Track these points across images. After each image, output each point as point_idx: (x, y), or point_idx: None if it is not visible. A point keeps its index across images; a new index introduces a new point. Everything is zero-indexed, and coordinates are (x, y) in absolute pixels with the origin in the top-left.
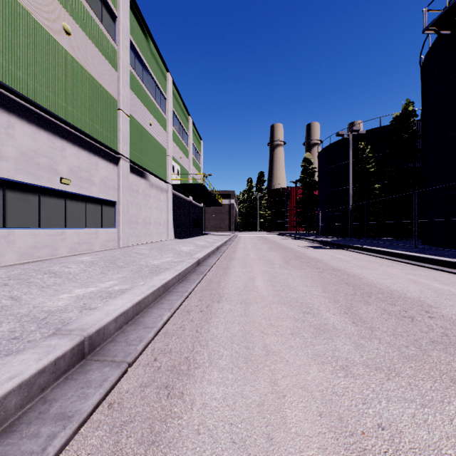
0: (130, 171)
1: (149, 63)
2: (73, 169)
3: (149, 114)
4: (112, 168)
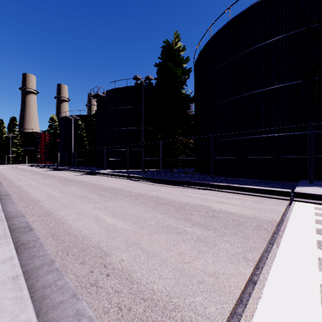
0: None
1: None
2: None
3: None
4: None
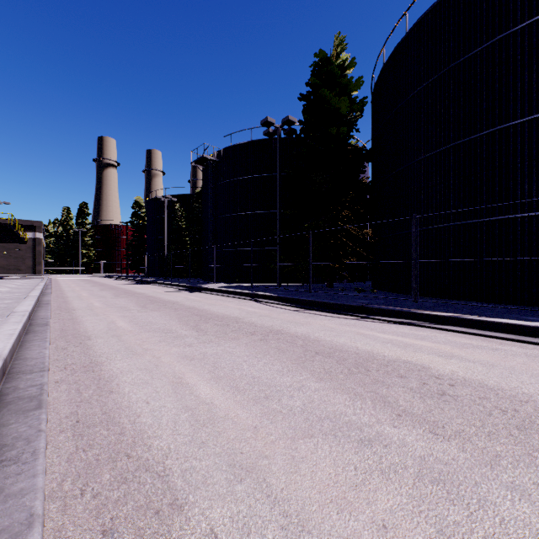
0: None
1: None
2: None
3: None
4: None
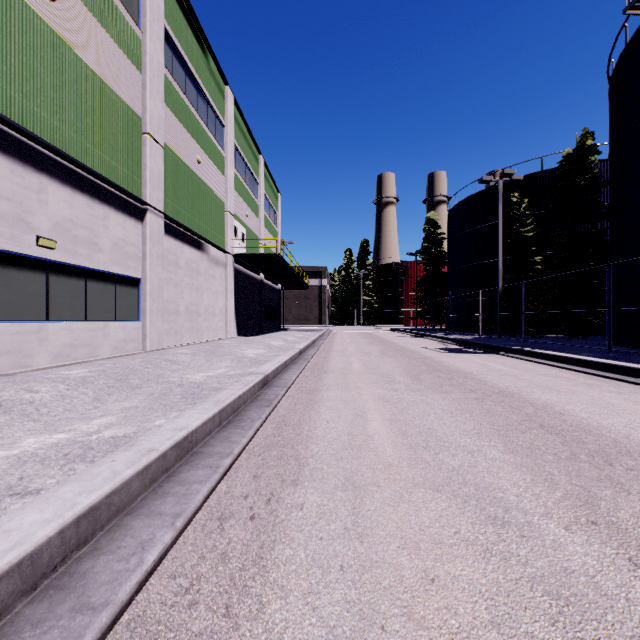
0: (164, 231)
1: (197, 69)
2: (62, 223)
3: (197, 146)
4: (133, 225)
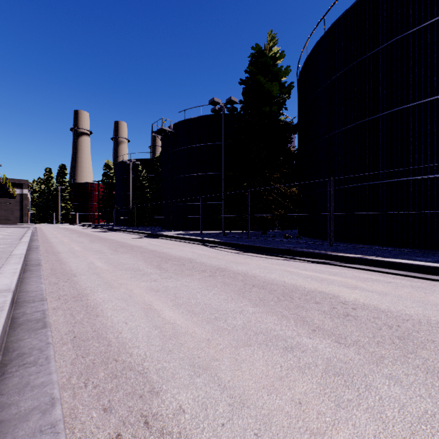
0: None
1: None
2: None
3: None
4: None
